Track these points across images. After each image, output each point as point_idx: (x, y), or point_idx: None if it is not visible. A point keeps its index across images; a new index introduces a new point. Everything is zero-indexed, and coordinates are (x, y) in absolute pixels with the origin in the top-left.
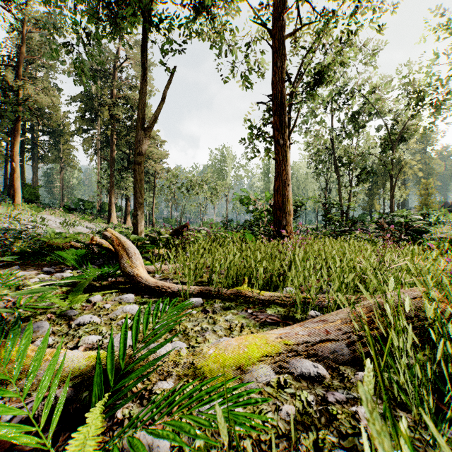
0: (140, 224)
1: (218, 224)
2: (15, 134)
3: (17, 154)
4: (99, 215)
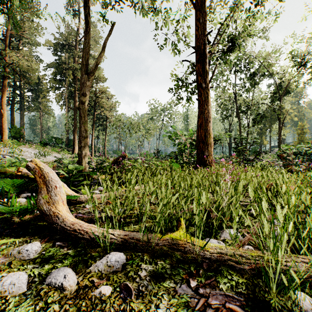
0: (84, 154)
1: (151, 154)
2: (3, 89)
3: (4, 103)
4: (67, 148)
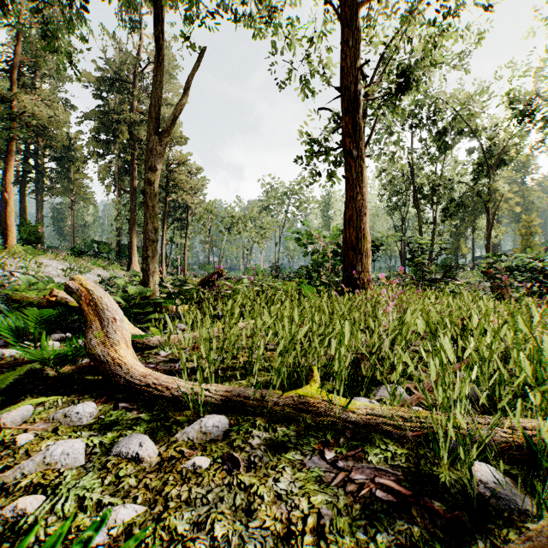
0: (152, 269)
1: (266, 271)
2: (8, 157)
3: (10, 182)
4: (118, 260)
